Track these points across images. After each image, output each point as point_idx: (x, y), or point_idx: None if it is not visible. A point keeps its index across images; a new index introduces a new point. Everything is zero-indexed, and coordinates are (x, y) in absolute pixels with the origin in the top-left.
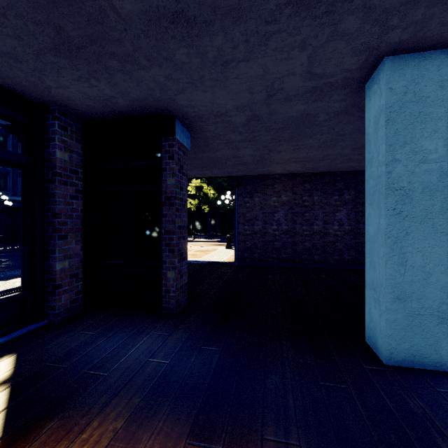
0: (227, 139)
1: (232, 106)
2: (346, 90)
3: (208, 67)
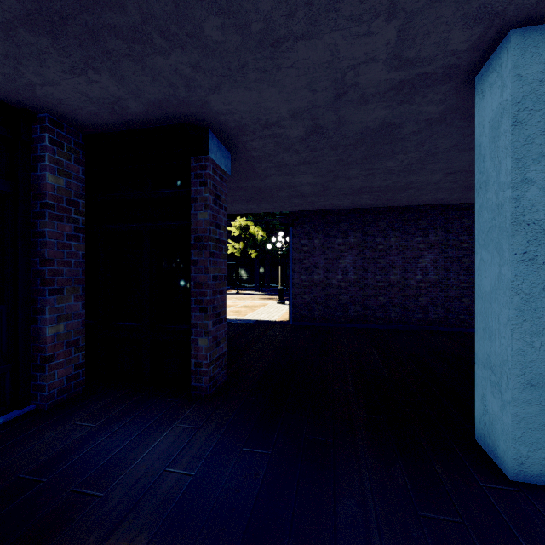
0: (280, 161)
1: (285, 112)
2: (447, 86)
3: (252, 49)
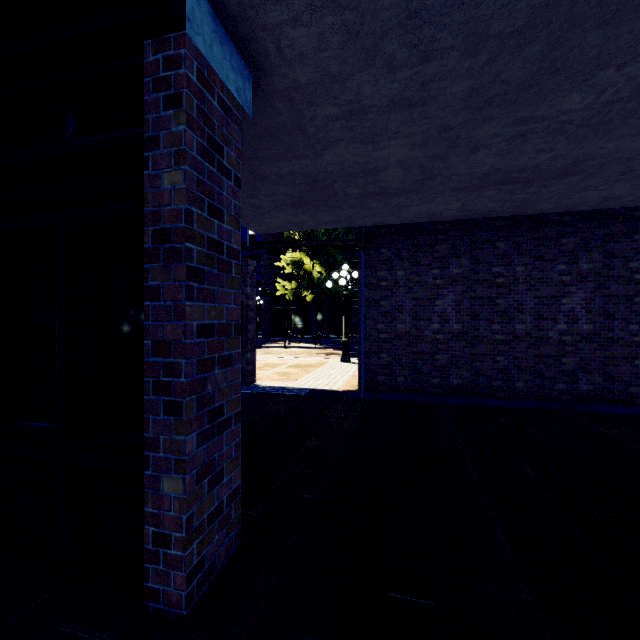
0: (352, 99)
1: None
2: None
3: None
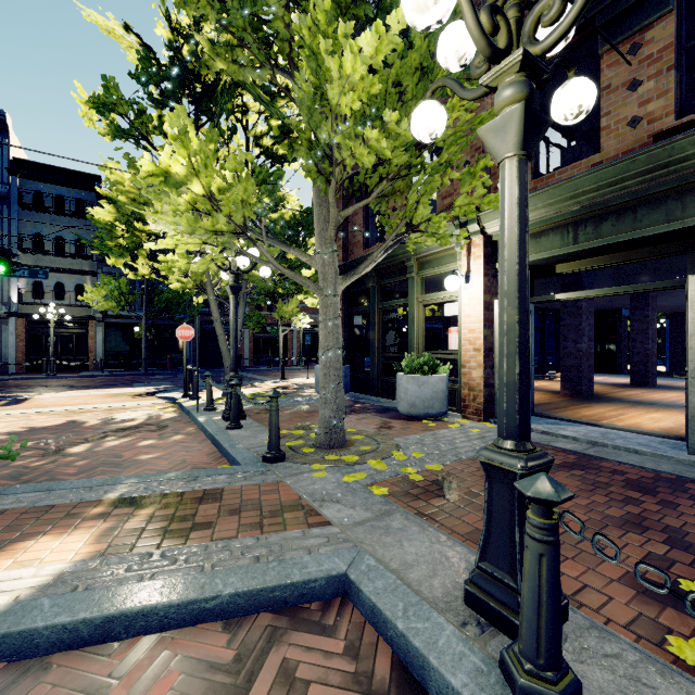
0: None
1: None
2: None
3: None
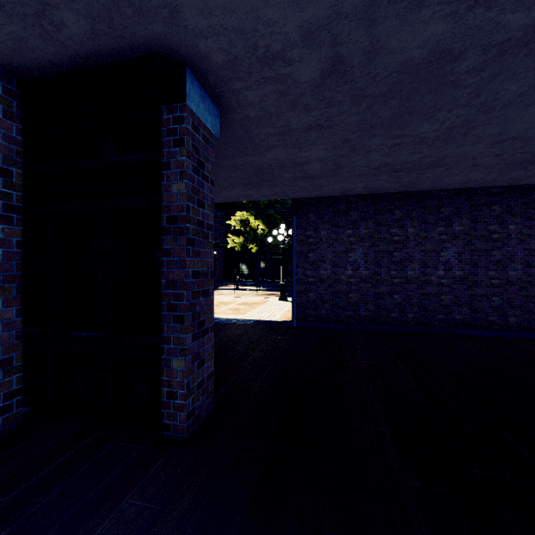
0: (284, 125)
1: (295, 31)
2: None
3: None
